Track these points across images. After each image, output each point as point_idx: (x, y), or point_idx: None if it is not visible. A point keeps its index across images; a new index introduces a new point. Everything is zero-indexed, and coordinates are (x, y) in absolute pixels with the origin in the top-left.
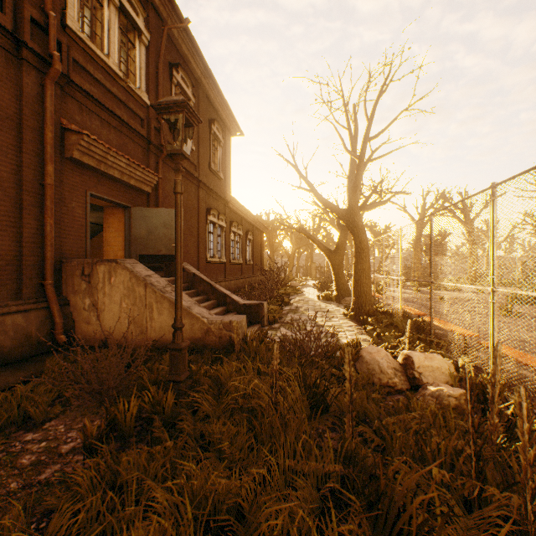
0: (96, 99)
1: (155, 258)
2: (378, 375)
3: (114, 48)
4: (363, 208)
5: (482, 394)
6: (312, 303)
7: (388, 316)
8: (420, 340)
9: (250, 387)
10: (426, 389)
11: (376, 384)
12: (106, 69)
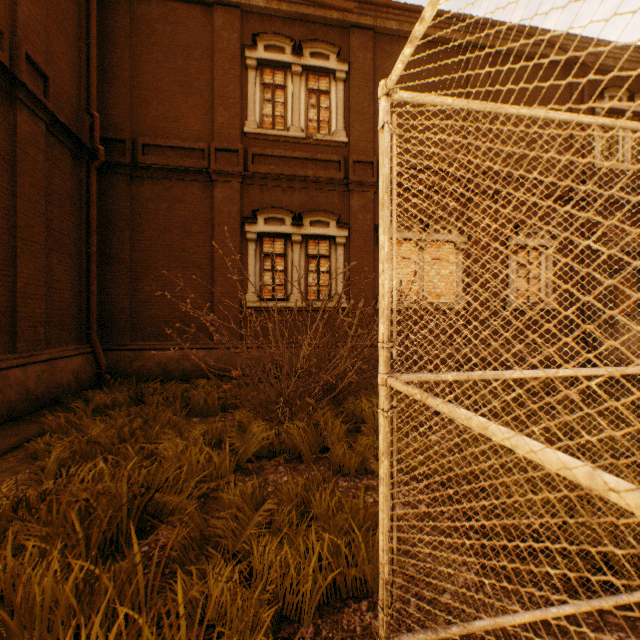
0: (613, 202)
1: None
2: None
3: (626, 152)
4: None
5: None
6: None
7: None
8: None
9: None
10: None
11: None
12: (620, 173)
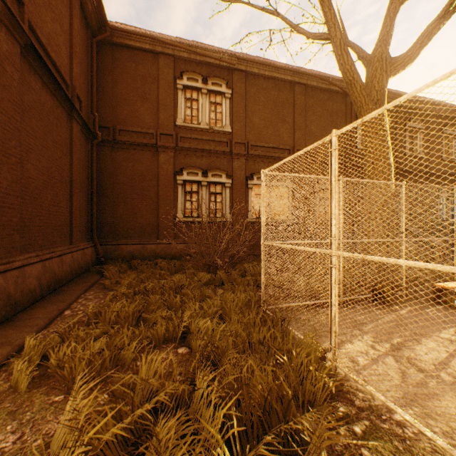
0: None
1: None
2: None
3: None
4: None
5: None
6: None
7: None
8: None
9: None
10: None
11: None
12: None
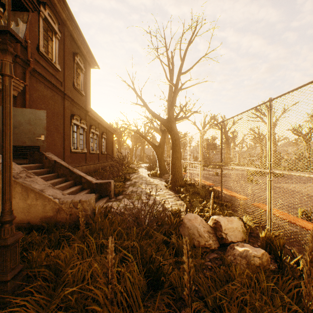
0: None
1: (20, 148)
2: (197, 238)
3: None
4: (175, 120)
5: (269, 246)
6: (145, 179)
7: (192, 186)
8: (215, 203)
9: (89, 272)
10: (235, 250)
11: (196, 246)
12: None
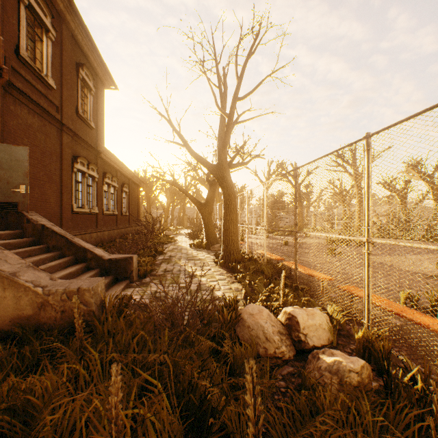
0: None
1: None
2: (263, 344)
3: None
4: (229, 167)
5: (367, 352)
6: (185, 251)
7: (253, 262)
8: (286, 286)
9: (85, 417)
10: (320, 360)
11: (262, 356)
12: None
